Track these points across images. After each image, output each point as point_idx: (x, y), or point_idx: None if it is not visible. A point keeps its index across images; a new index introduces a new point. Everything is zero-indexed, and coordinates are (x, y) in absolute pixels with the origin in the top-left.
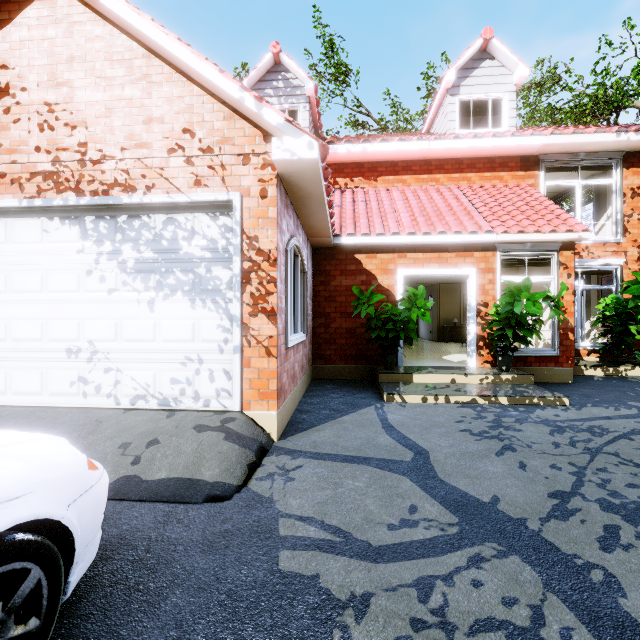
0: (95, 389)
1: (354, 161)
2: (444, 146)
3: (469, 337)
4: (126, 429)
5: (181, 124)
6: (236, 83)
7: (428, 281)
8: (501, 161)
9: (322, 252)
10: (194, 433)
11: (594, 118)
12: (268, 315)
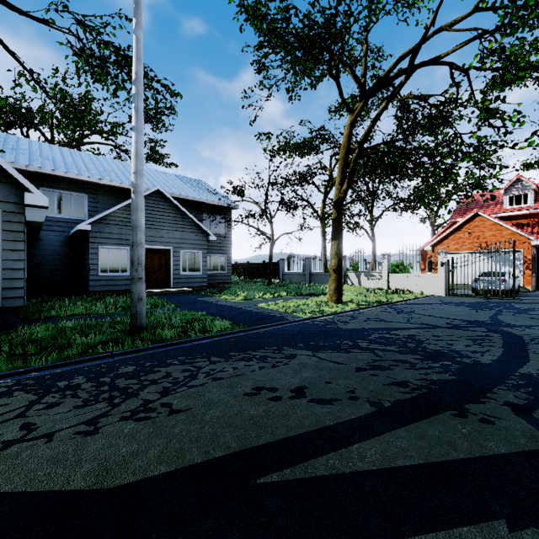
0: None
1: None
2: None
3: None
4: None
5: (508, 237)
6: (523, 233)
7: None
8: None
9: None
10: None
11: None
12: (529, 270)
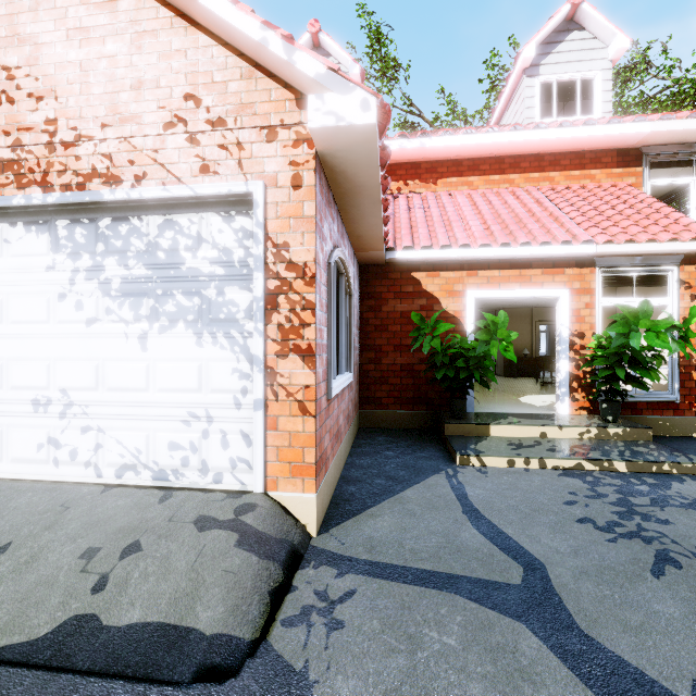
0: (69, 455)
1: (409, 161)
2: (522, 138)
3: (559, 376)
4: (98, 522)
5: (182, 88)
6: (256, 18)
7: (493, 305)
8: (592, 156)
9: (371, 270)
10: (193, 532)
11: (695, 108)
12: (303, 356)
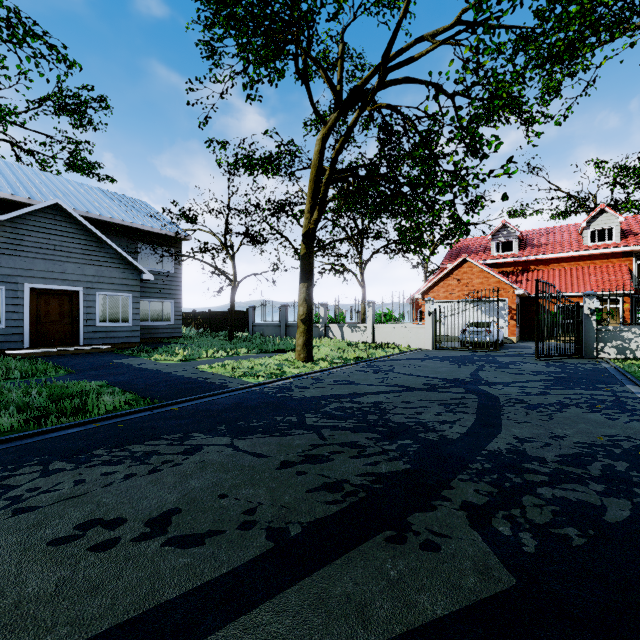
0: None
1: (538, 259)
2: (579, 254)
3: None
4: None
5: (495, 286)
6: (508, 281)
7: None
8: (612, 255)
9: (524, 299)
10: None
11: None
12: (513, 320)
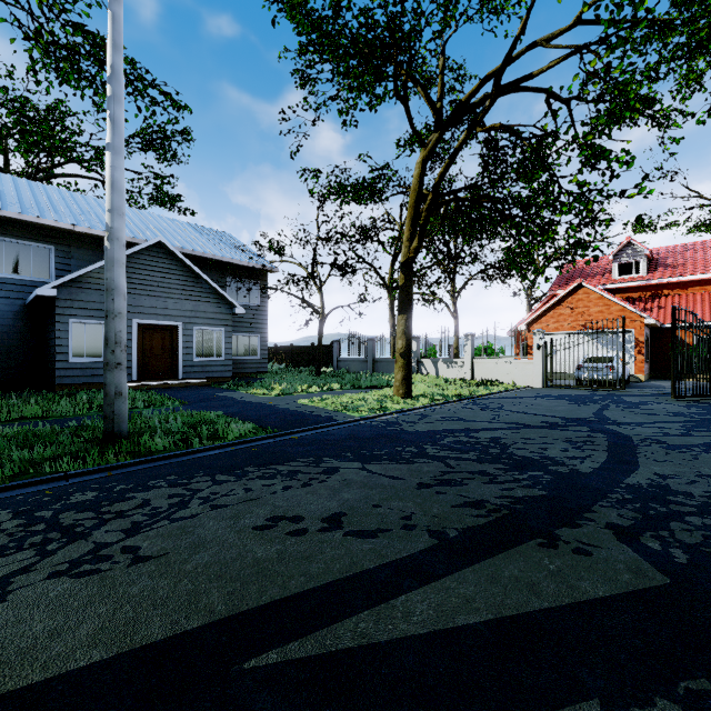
0: None
1: (673, 282)
2: None
3: None
4: None
5: (618, 314)
6: (634, 309)
7: None
8: None
9: (655, 330)
10: None
11: None
12: (641, 355)
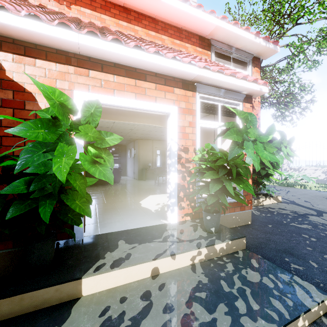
0: None
1: None
2: None
3: (170, 188)
4: None
5: None
6: None
7: (132, 136)
8: (186, 34)
9: None
10: None
11: None
12: None
